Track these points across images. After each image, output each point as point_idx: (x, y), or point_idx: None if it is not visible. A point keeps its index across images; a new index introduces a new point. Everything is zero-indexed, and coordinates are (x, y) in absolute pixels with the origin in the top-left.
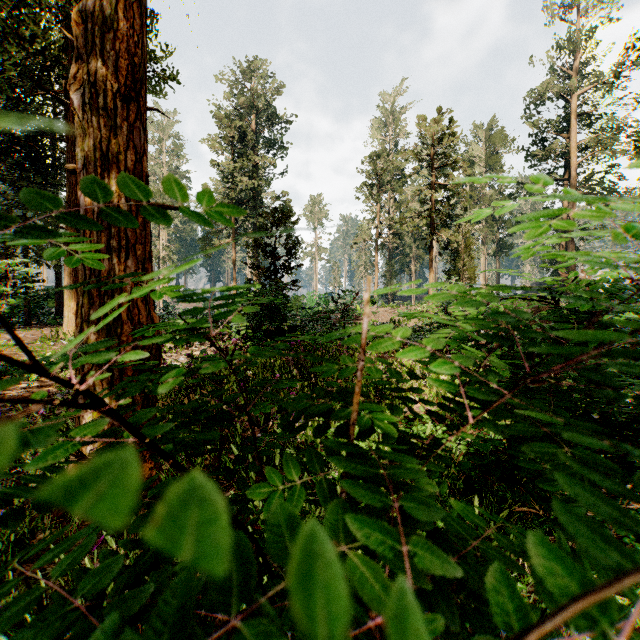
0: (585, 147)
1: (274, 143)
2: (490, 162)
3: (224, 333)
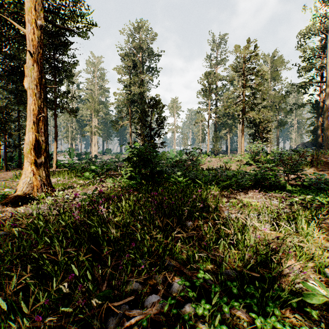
0: None
1: (152, 69)
2: (273, 75)
3: (121, 173)
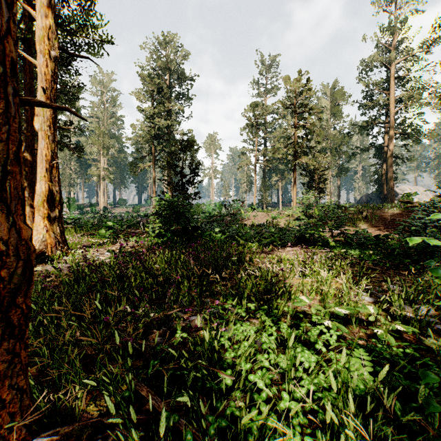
0: (400, 101)
1: (183, 95)
2: (333, 111)
3: (144, 231)
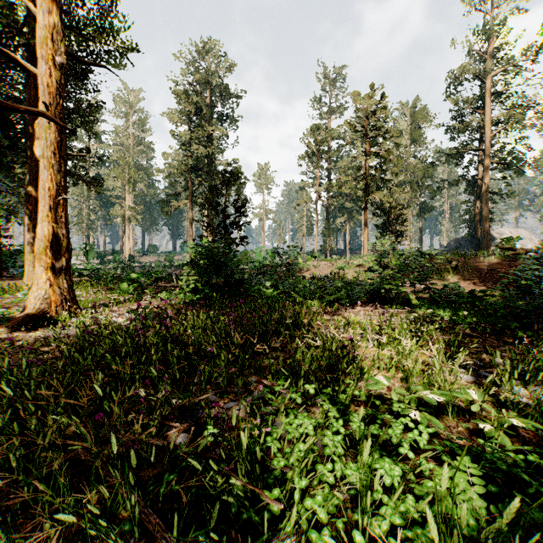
0: (497, 122)
1: (226, 116)
2: (414, 135)
3: (177, 285)
